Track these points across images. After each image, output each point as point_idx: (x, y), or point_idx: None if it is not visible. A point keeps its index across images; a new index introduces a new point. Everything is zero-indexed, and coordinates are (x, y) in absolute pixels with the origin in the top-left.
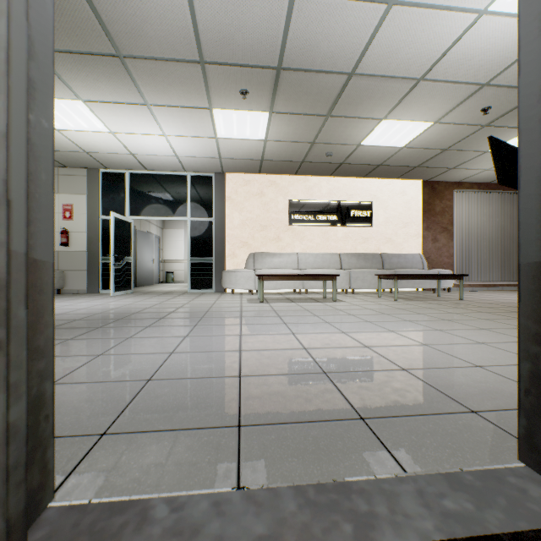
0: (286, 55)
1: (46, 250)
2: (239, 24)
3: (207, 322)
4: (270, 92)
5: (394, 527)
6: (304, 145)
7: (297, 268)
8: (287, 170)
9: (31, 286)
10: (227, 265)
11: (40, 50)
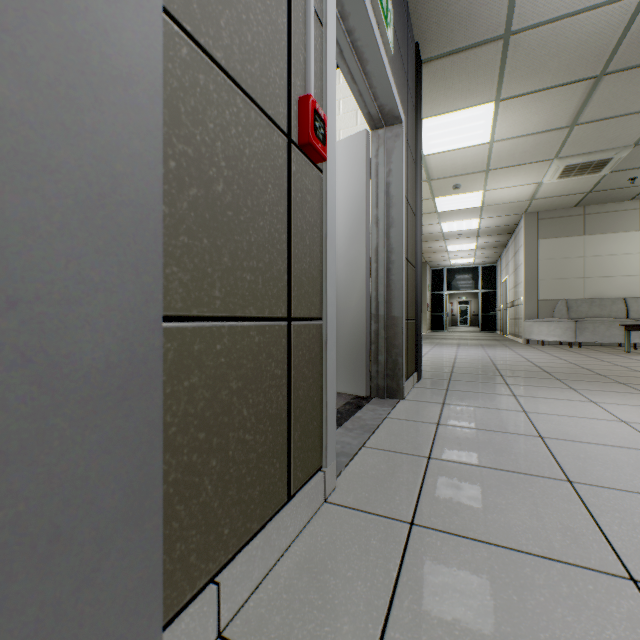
0: None
1: (399, 313)
2: None
3: None
4: None
5: (341, 432)
6: None
7: None
8: None
9: (392, 324)
10: None
11: (396, 248)
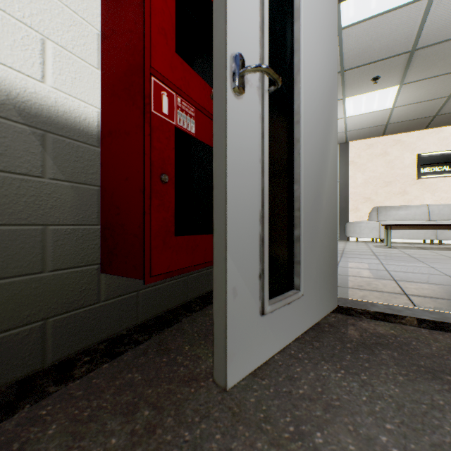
0: (421, 38)
1: None
2: (377, 37)
3: (348, 256)
4: (401, 70)
5: None
6: (438, 101)
7: (428, 219)
8: (415, 127)
9: None
10: (350, 218)
11: None
